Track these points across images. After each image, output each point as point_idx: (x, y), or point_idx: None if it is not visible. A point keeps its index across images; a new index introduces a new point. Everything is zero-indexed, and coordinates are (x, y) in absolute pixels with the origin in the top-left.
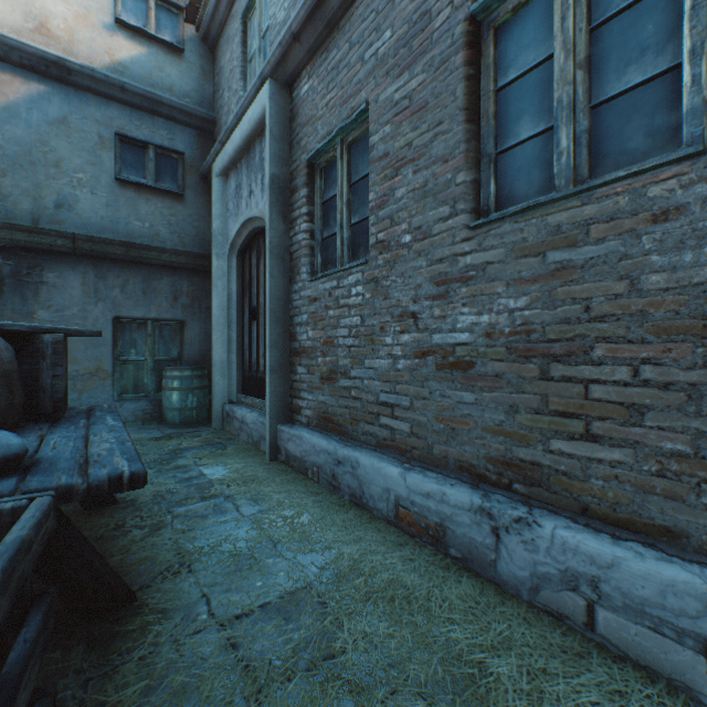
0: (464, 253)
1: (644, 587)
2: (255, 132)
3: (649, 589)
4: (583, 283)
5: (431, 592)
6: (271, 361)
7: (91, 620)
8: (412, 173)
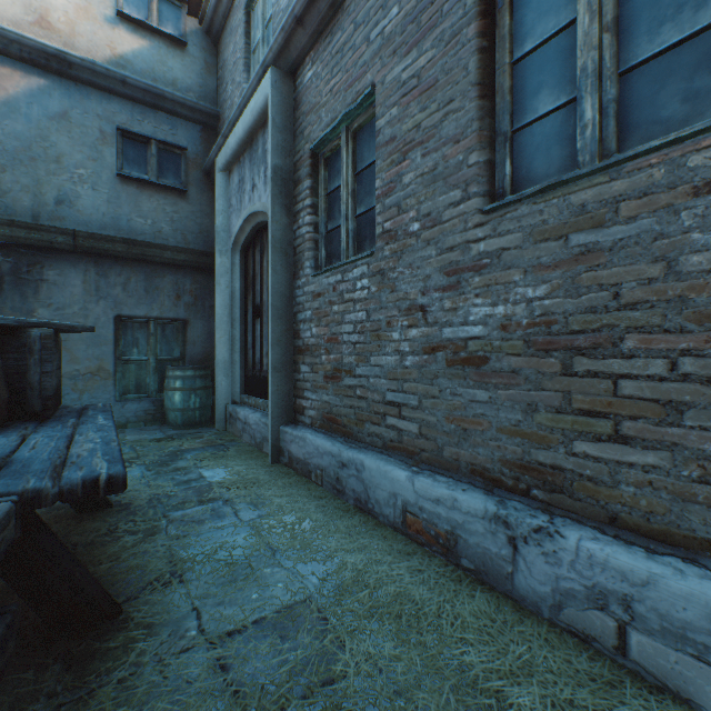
0: (477, 240)
1: (686, 609)
2: (258, 123)
3: (691, 611)
4: (612, 267)
5: (441, 608)
6: (273, 360)
7: (70, 635)
8: (421, 157)
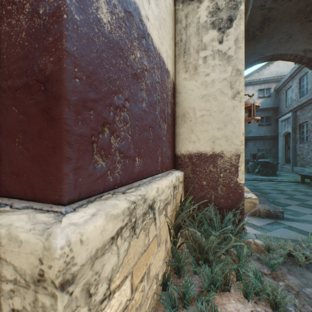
0: None
1: None
2: (288, 117)
3: None
4: None
5: None
6: (291, 156)
7: None
8: None
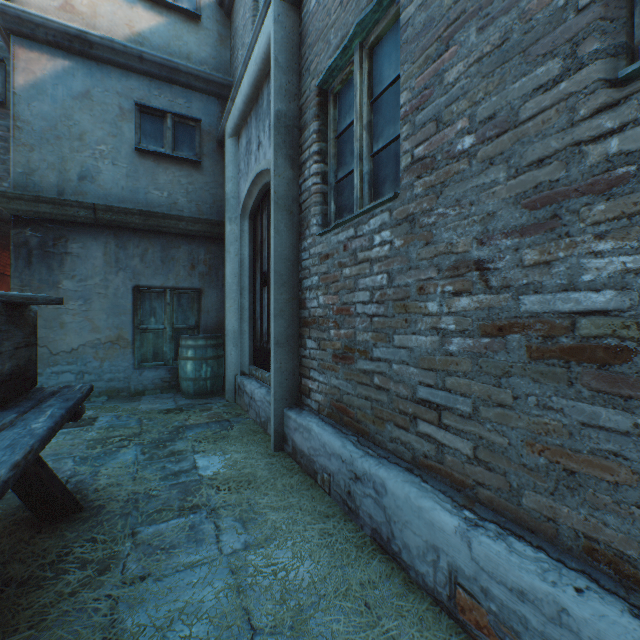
0: (601, 134)
1: None
2: (262, 72)
3: None
4: None
5: None
6: (276, 333)
7: None
8: (476, 33)
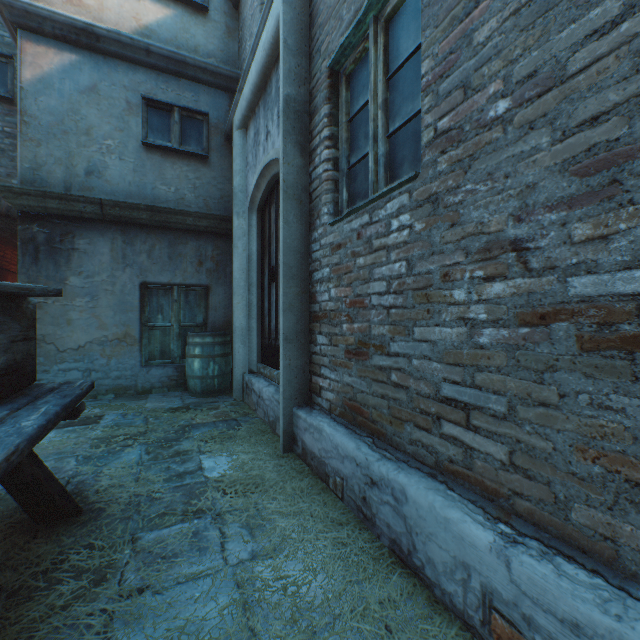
0: None
1: None
2: (270, 59)
3: None
4: None
5: None
6: (284, 328)
7: None
8: None
